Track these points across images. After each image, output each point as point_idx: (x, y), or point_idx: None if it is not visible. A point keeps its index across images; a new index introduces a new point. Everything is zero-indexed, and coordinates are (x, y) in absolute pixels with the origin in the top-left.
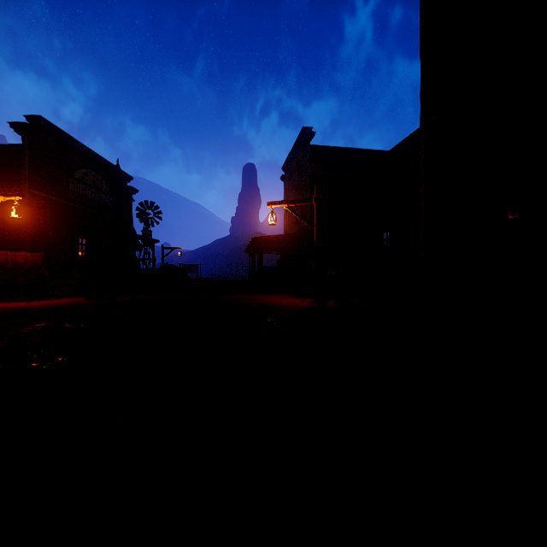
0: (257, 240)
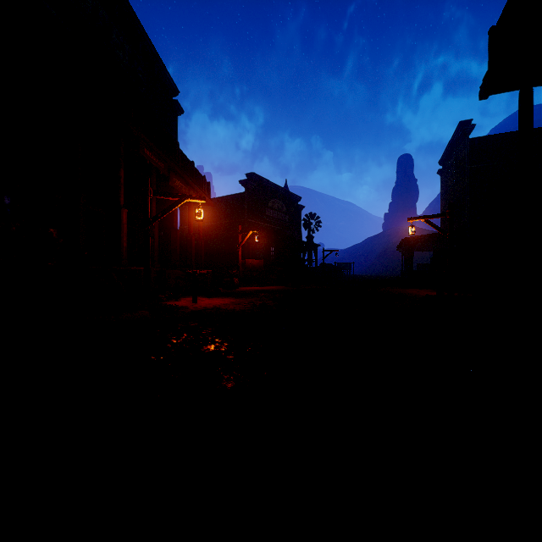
0: (407, 240)
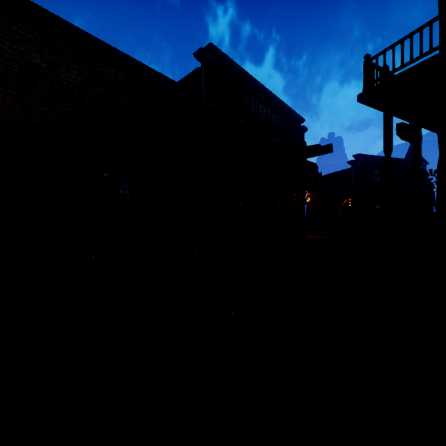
0: None
